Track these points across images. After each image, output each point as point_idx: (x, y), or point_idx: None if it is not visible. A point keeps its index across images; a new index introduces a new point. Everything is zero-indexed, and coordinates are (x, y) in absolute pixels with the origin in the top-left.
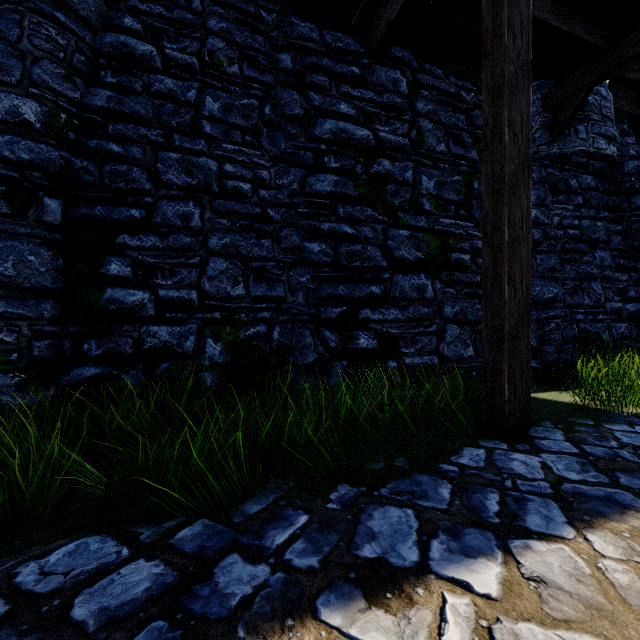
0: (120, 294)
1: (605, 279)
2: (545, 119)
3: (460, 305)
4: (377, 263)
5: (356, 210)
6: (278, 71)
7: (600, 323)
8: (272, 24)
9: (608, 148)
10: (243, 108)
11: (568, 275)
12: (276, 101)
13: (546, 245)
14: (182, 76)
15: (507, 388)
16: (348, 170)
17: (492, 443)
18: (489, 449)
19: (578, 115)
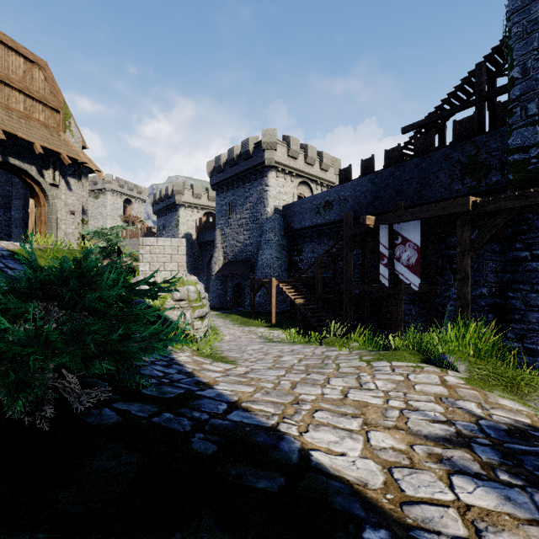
0: (510, 343)
1: None
2: None
3: None
4: None
5: None
6: None
7: None
8: None
9: None
10: None
11: None
12: None
13: None
14: None
15: None
16: None
17: None
18: None
19: None
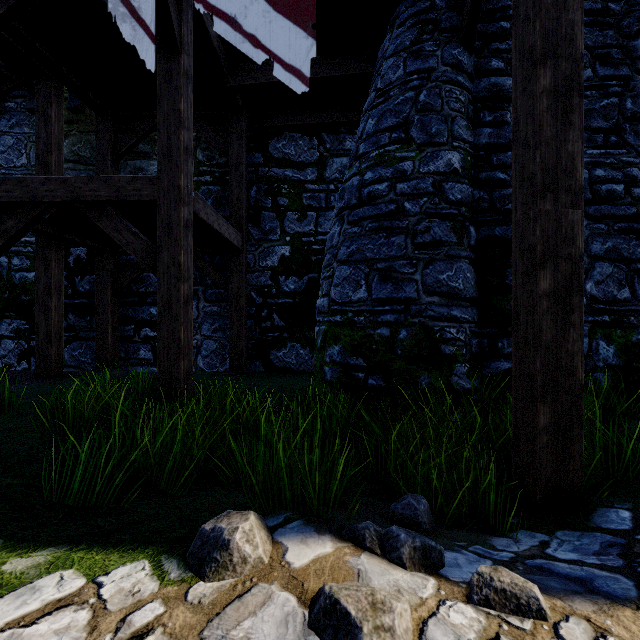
0: None
1: None
2: None
3: None
4: None
5: None
6: (633, 60)
7: None
8: (620, 13)
9: None
10: (602, 110)
11: None
12: (635, 92)
13: None
14: None
15: None
16: None
17: None
18: None
19: None
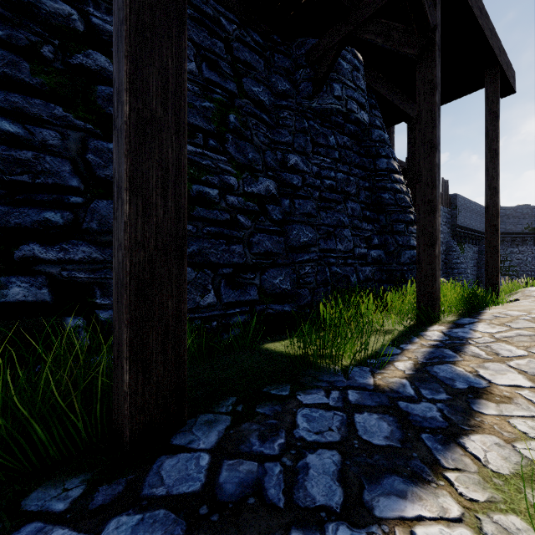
0: None
1: (354, 227)
2: (308, 74)
3: (199, 245)
4: (61, 180)
5: (32, 103)
6: None
7: (349, 267)
8: None
9: (358, 113)
10: None
11: (323, 221)
12: None
13: (304, 191)
14: None
15: (127, 370)
16: (24, 46)
17: (57, 491)
18: (13, 524)
19: (334, 76)
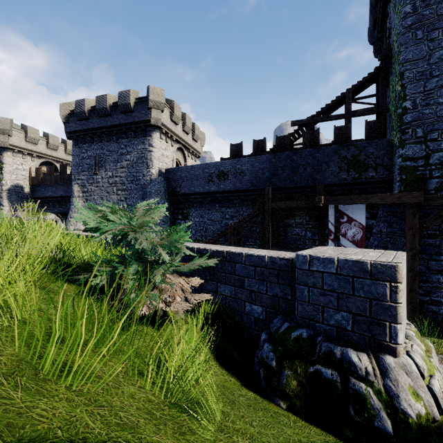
0: (422, 298)
1: None
2: None
3: None
4: None
5: None
6: None
7: None
8: None
9: None
10: None
11: None
12: None
13: None
14: (433, 237)
15: None
16: None
17: None
18: None
19: None
